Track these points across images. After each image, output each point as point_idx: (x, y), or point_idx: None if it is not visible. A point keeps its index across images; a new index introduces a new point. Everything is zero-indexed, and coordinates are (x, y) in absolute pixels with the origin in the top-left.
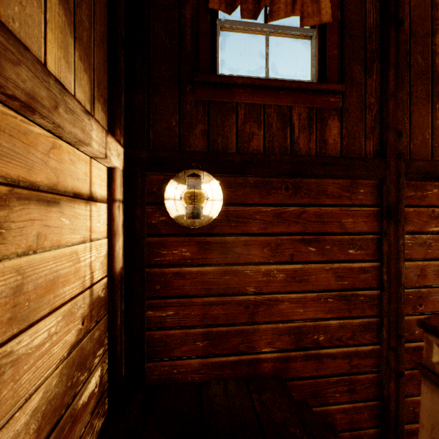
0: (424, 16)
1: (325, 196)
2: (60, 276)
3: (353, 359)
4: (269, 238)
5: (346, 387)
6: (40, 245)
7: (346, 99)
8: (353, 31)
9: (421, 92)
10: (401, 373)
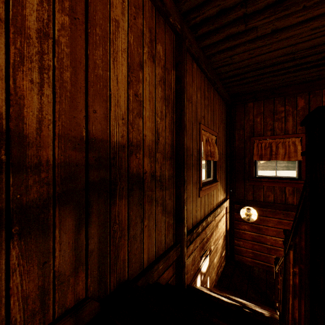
0: None
1: None
2: (221, 232)
3: None
4: (276, 229)
5: None
6: (220, 228)
7: None
8: None
9: None
10: None
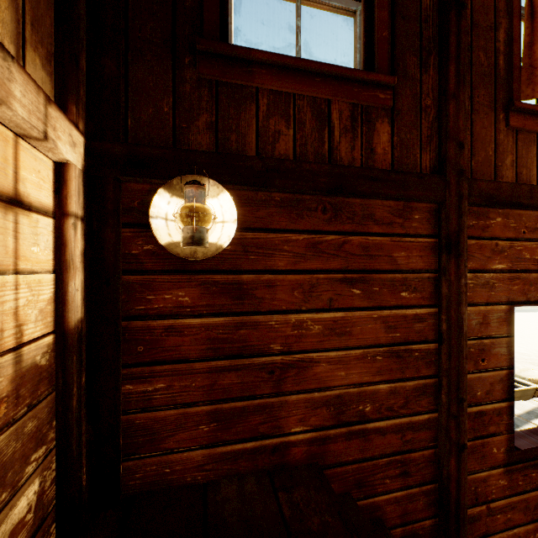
0: (487, 5)
1: (373, 222)
2: None
3: (407, 433)
4: (302, 277)
5: (398, 469)
6: None
7: (398, 98)
8: (407, 10)
9: (484, 97)
10: (463, 446)
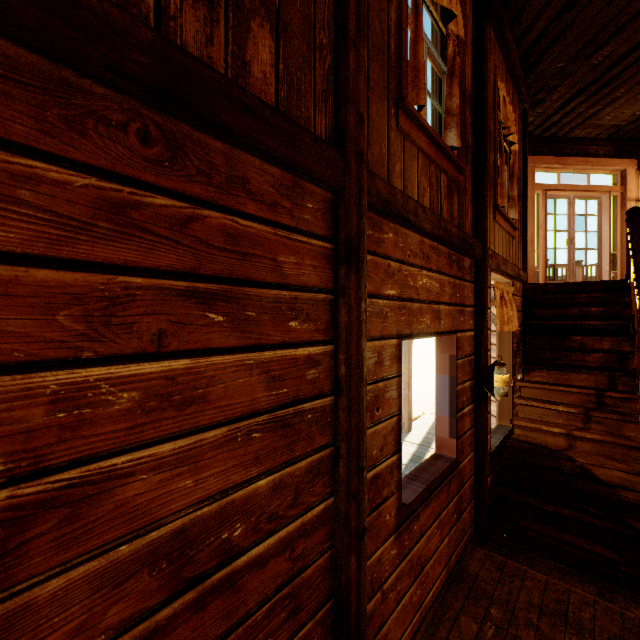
0: None
1: (246, 194)
2: None
3: (297, 545)
4: (81, 277)
5: (285, 611)
6: None
7: (286, 3)
8: None
9: (379, 77)
10: (364, 531)
